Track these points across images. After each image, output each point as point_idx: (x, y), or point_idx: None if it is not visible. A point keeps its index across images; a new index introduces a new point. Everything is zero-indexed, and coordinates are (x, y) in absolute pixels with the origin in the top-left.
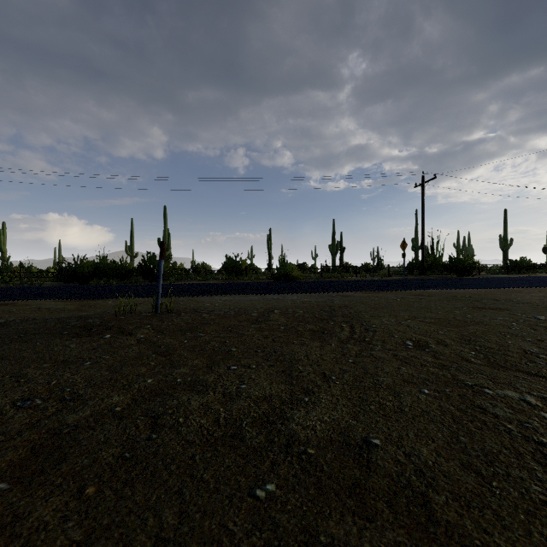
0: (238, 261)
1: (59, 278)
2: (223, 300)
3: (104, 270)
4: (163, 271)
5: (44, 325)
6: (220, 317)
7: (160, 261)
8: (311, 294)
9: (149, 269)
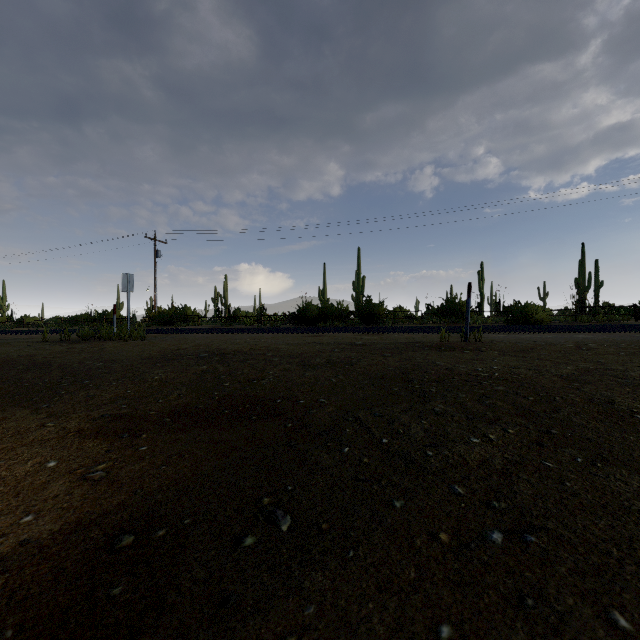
0: (459, 303)
1: (290, 321)
2: (502, 336)
3: (325, 314)
4: (379, 314)
5: (397, 345)
6: (536, 345)
7: (468, 299)
8: (601, 334)
9: (367, 312)
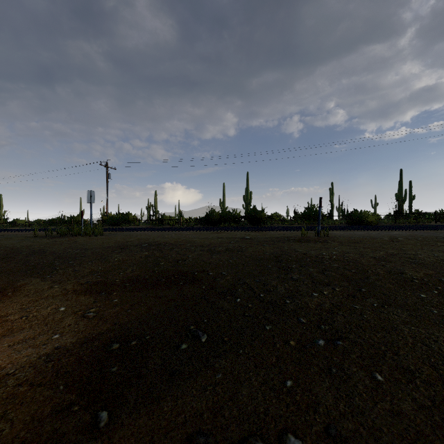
0: (316, 210)
1: (200, 222)
2: (343, 233)
3: (225, 218)
4: (261, 218)
5: (272, 239)
6: (364, 239)
7: (319, 208)
8: (409, 231)
9: (253, 217)
